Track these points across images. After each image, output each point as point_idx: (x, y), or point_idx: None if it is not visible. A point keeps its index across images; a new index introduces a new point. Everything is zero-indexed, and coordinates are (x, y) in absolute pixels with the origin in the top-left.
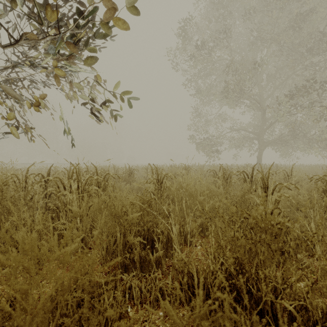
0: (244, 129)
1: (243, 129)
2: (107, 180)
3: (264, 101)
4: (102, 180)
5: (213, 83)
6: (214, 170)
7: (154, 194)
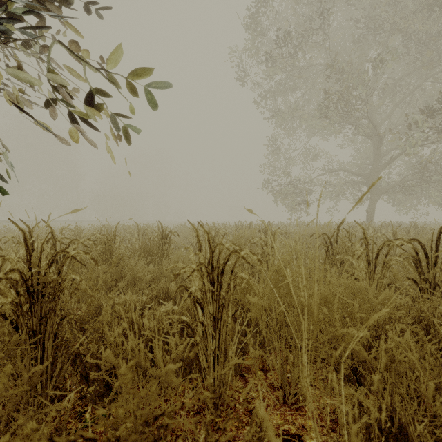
0: (347, 169)
1: (344, 169)
2: (60, 269)
3: (377, 127)
4: (47, 271)
5: (300, 101)
6: (325, 234)
7: (200, 303)
